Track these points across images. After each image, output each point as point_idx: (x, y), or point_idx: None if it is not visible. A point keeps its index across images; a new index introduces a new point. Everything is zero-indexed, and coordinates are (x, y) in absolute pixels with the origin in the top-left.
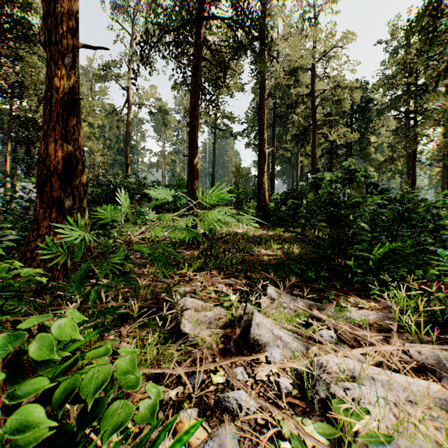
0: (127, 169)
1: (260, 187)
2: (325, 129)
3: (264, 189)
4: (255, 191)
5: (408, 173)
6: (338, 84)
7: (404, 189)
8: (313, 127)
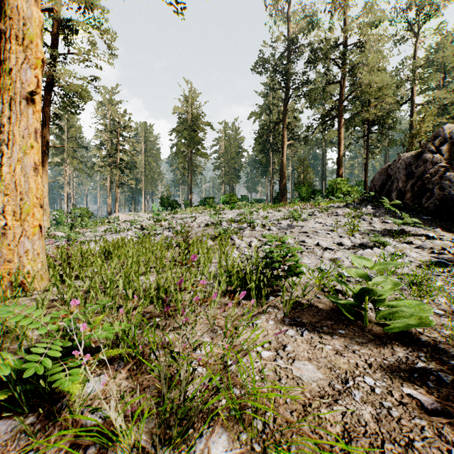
0: (323, 179)
1: None
2: None
3: None
4: None
5: None
6: None
7: None
8: None
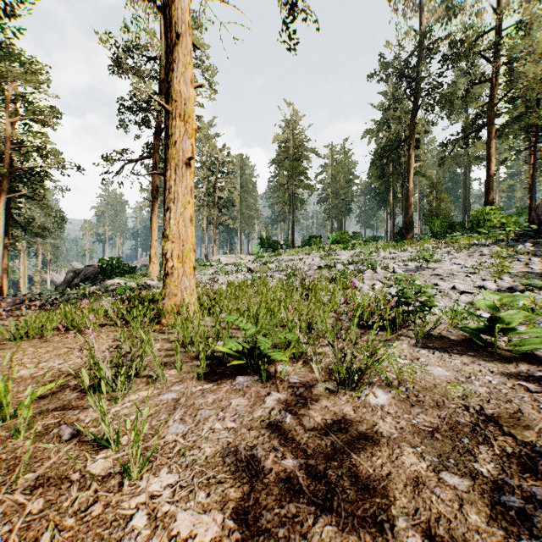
0: (466, 208)
1: None
2: None
3: None
4: None
5: None
6: None
7: None
8: None
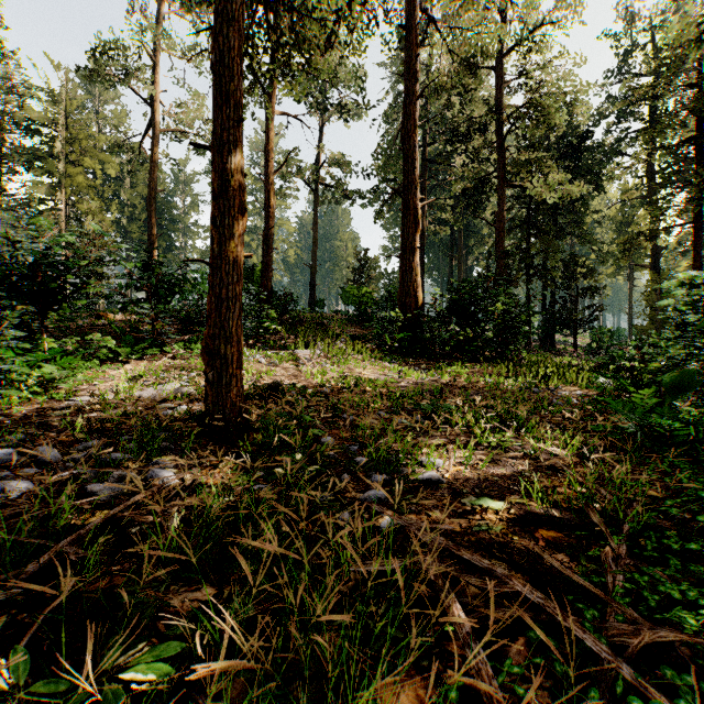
0: (152, 252)
1: (407, 279)
2: (523, 175)
3: (414, 283)
4: (391, 293)
5: (653, 265)
6: (548, 91)
7: (652, 292)
8: (499, 173)
